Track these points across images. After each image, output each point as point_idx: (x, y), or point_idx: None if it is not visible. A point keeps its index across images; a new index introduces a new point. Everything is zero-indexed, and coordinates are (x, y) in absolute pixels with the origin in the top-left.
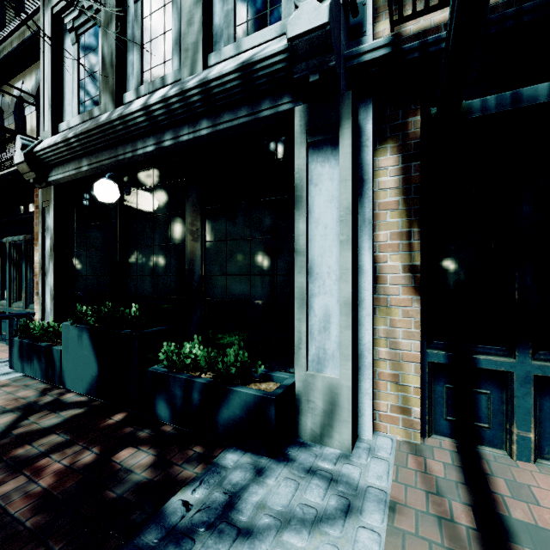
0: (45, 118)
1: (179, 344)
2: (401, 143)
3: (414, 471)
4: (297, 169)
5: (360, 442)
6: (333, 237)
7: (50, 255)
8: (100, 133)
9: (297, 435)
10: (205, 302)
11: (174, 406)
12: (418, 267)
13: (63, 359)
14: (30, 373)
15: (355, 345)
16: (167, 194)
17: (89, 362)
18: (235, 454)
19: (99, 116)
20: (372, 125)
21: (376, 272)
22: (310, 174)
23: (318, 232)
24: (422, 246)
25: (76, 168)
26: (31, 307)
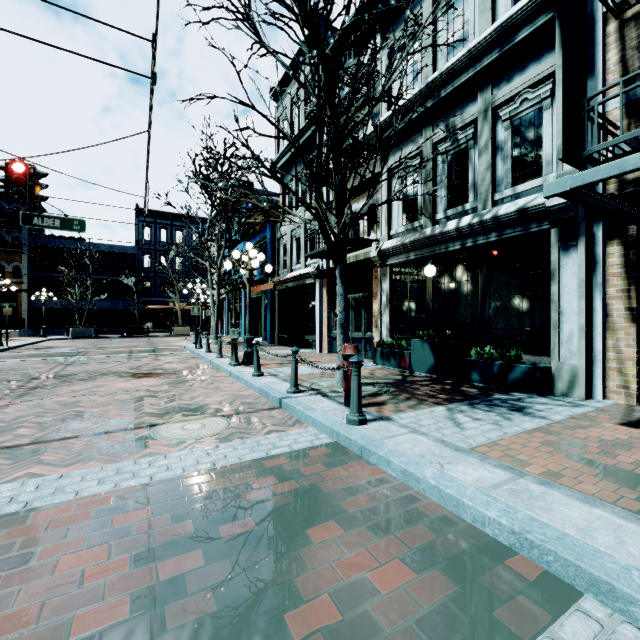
0: (382, 228)
1: (482, 347)
2: (623, 240)
3: (622, 408)
4: (552, 260)
5: (592, 399)
6: (575, 294)
7: (386, 305)
8: (426, 240)
9: (552, 393)
10: (491, 329)
11: (482, 375)
12: (634, 308)
13: (411, 357)
14: (388, 365)
15: (589, 348)
16: (465, 270)
17: (429, 357)
18: (518, 393)
19: (423, 230)
20: (602, 233)
21: (607, 311)
22: (560, 262)
23: (565, 291)
24: (639, 296)
25: (406, 257)
26: (367, 335)
